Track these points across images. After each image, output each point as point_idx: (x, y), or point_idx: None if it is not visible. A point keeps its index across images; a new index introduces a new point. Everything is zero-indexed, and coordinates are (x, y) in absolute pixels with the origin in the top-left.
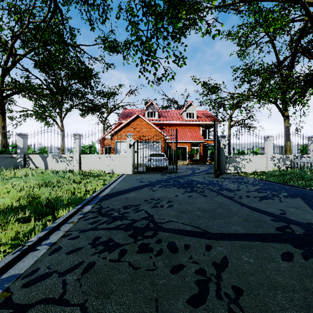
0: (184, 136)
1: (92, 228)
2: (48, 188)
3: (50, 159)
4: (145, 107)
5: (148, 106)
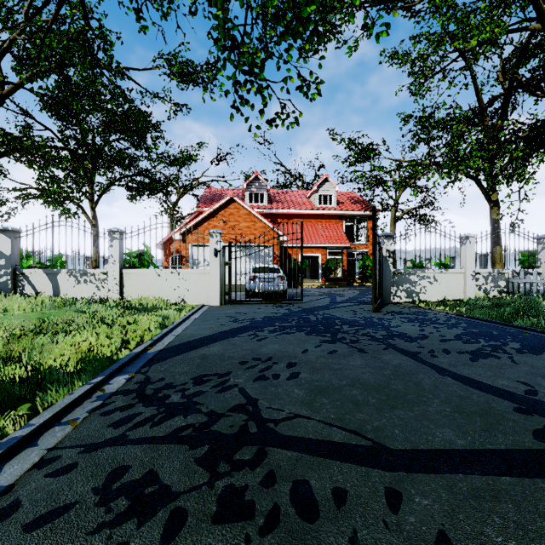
0: (314, 237)
1: (113, 439)
2: (40, 337)
3: (63, 277)
4: (244, 185)
5: (250, 183)
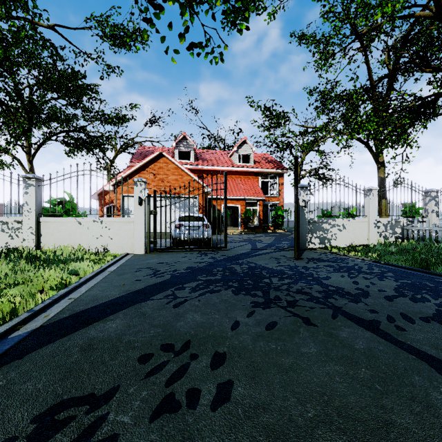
0: (234, 190)
1: None
2: None
3: None
4: (173, 143)
5: (179, 142)
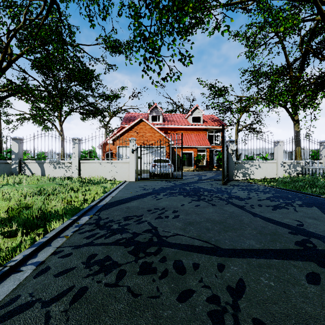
0: (189, 141)
1: (87, 243)
2: (41, 196)
3: (47, 165)
4: (148, 111)
5: (152, 110)
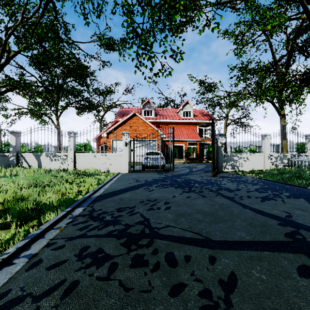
0: (180, 135)
1: (80, 235)
2: (37, 188)
3: (43, 157)
4: (141, 106)
5: (145, 105)
